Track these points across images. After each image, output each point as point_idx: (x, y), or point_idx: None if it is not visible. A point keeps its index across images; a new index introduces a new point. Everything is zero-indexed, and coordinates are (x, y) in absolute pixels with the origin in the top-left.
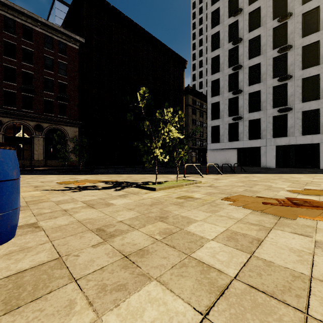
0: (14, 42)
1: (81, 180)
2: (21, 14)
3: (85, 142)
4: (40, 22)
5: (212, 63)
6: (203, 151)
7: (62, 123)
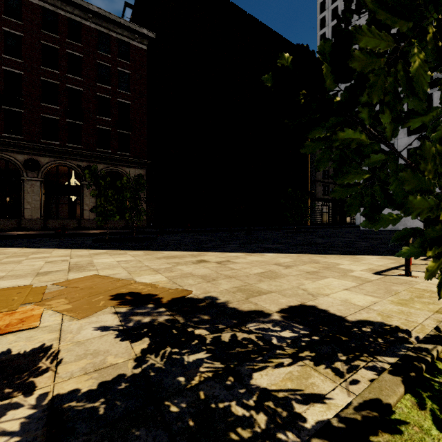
0: (56, 45)
1: (72, 281)
2: (65, 3)
3: (143, 184)
4: (91, 13)
5: None
6: (341, 204)
7: (123, 163)
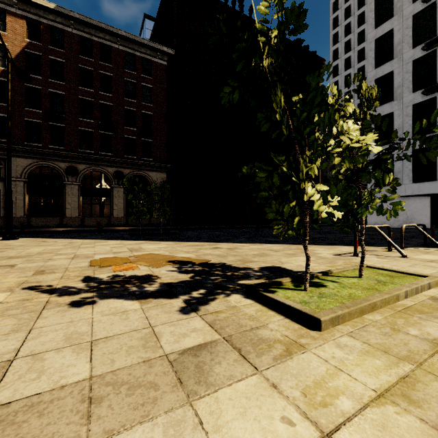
0: (91, 67)
1: (139, 255)
2: (98, 30)
3: (168, 189)
4: (119, 37)
5: (376, 48)
6: None
7: (146, 167)
